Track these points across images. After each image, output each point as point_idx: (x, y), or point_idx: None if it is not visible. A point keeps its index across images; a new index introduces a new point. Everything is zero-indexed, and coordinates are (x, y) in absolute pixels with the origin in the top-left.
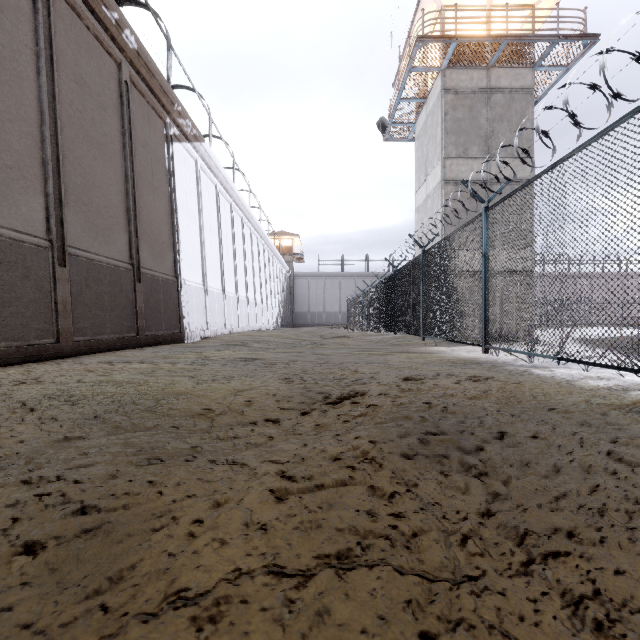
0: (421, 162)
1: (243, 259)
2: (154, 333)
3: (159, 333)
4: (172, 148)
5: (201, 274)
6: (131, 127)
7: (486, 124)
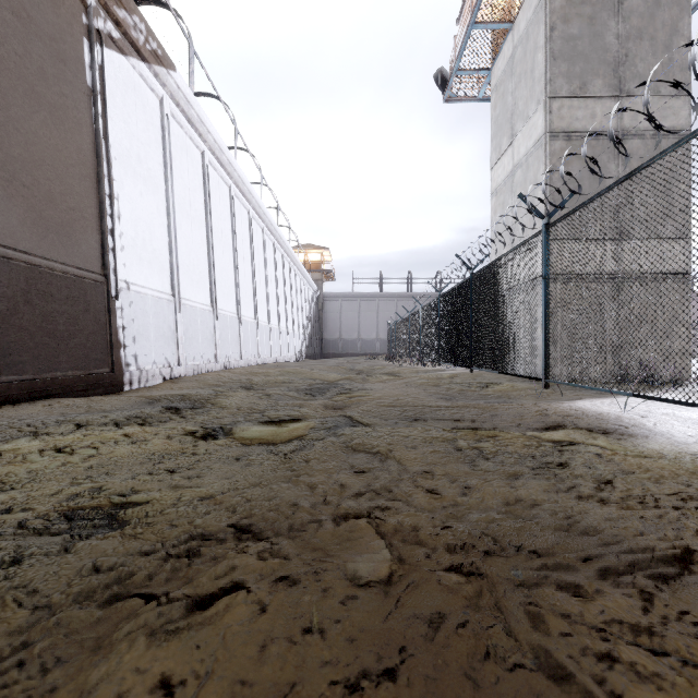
0: (502, 120)
1: (250, 267)
2: (33, 377)
3: (50, 376)
4: (102, 54)
5: (169, 278)
6: None
7: (616, 44)
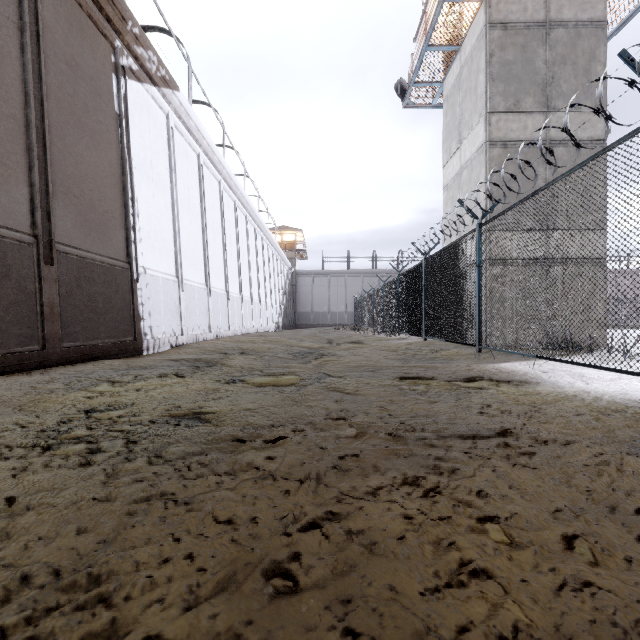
0: (452, 127)
1: (236, 250)
2: (82, 343)
3: (93, 343)
4: (125, 84)
5: (174, 262)
6: (38, 23)
7: (544, 68)
